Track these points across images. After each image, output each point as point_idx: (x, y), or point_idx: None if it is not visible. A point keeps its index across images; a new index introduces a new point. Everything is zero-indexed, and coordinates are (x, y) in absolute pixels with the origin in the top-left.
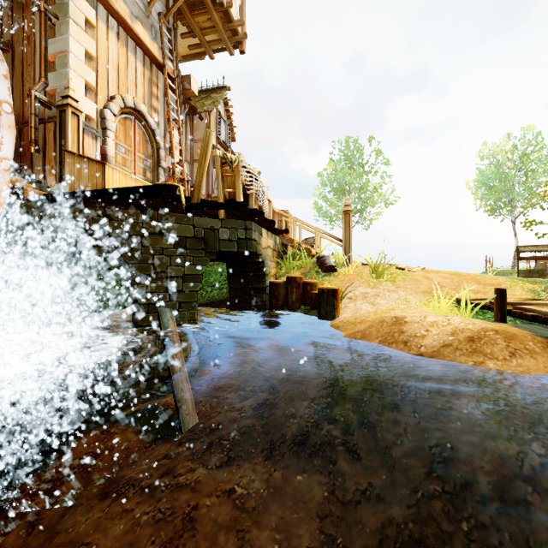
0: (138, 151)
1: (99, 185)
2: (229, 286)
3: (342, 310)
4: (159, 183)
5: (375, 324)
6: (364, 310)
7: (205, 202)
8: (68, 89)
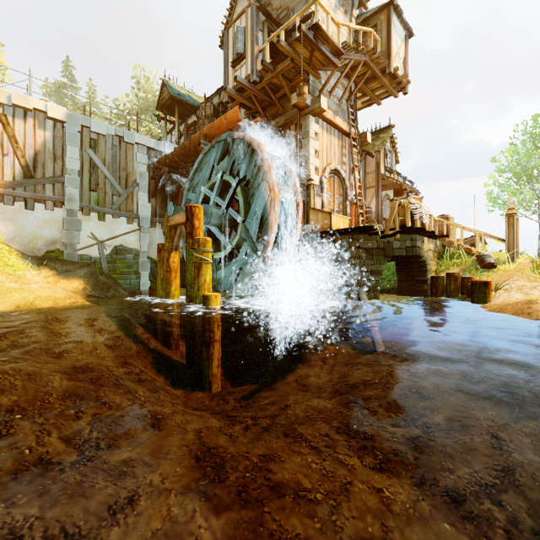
0: (335, 194)
1: (328, 224)
2: (397, 278)
3: (495, 298)
4: (366, 225)
5: (511, 304)
6: (514, 298)
7: (391, 233)
8: (310, 175)
